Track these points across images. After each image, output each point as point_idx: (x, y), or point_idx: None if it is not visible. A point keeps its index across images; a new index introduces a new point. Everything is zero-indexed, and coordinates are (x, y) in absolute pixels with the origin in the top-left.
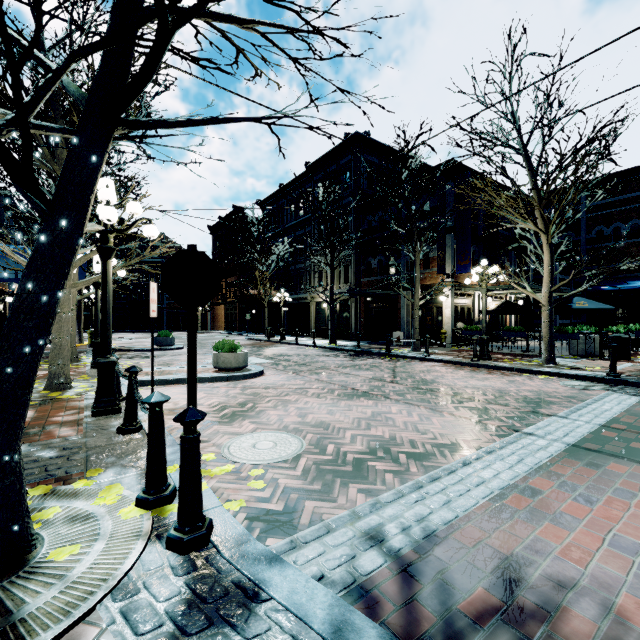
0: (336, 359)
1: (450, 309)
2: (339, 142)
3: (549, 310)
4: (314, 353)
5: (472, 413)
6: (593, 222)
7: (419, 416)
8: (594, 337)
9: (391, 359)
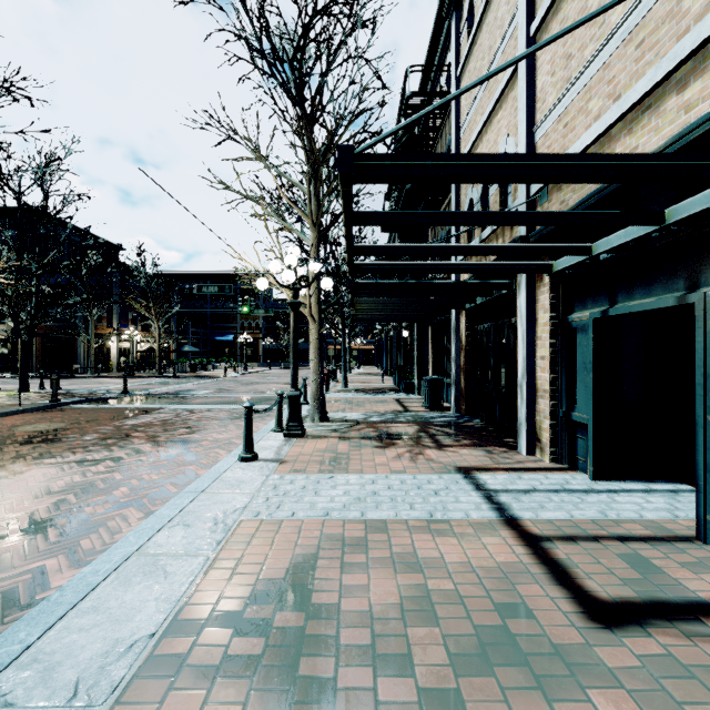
0: (35, 380)
1: (116, 350)
2: (13, 206)
3: (159, 352)
4: (7, 380)
5: (115, 384)
6: (214, 298)
7: (97, 385)
8: (184, 364)
9: (76, 379)
